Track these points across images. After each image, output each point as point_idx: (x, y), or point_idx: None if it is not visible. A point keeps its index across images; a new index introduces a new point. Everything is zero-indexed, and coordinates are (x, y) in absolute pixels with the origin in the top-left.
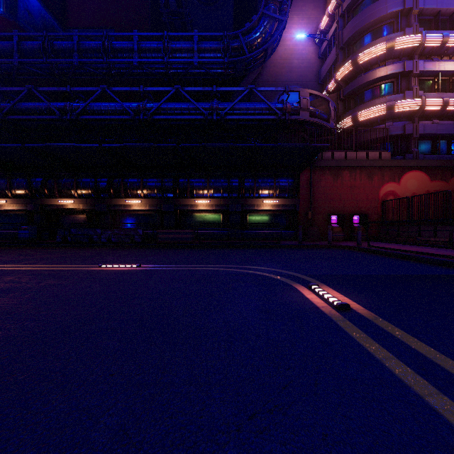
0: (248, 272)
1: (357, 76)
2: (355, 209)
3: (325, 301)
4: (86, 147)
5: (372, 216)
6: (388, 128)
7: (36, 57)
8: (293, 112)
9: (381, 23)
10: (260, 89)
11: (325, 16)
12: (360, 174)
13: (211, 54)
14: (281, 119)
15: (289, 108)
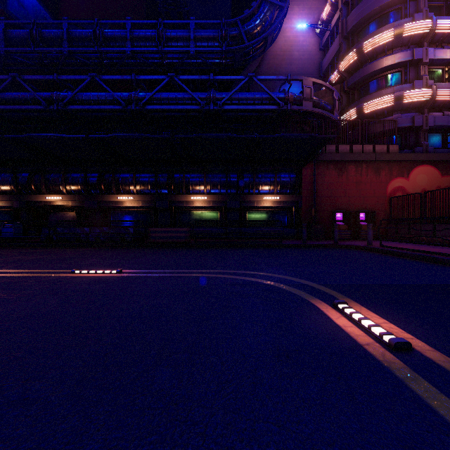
0: (251, 281)
1: (362, 66)
2: (361, 206)
3: (365, 331)
4: (72, 138)
5: (379, 213)
6: (396, 119)
7: (24, 46)
8: (295, 102)
9: (388, 9)
10: (260, 78)
11: (328, 5)
12: (366, 169)
13: (208, 43)
14: (283, 110)
15: (292, 98)
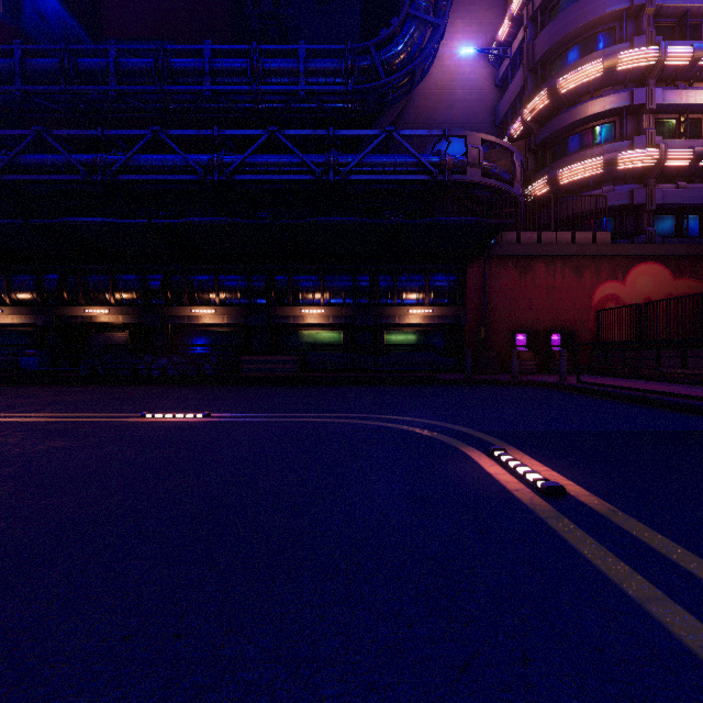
0: (386, 426)
1: (557, 114)
2: (554, 323)
3: (519, 478)
4: (127, 225)
5: (582, 334)
6: (606, 194)
7: (50, 84)
8: (456, 169)
9: (595, 29)
10: (404, 133)
11: (507, 20)
12: (561, 268)
13: (327, 78)
14: (438, 181)
15: (450, 164)
